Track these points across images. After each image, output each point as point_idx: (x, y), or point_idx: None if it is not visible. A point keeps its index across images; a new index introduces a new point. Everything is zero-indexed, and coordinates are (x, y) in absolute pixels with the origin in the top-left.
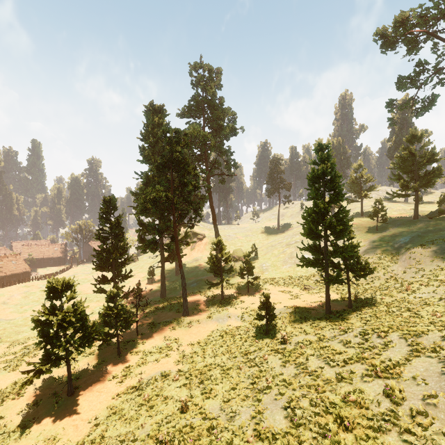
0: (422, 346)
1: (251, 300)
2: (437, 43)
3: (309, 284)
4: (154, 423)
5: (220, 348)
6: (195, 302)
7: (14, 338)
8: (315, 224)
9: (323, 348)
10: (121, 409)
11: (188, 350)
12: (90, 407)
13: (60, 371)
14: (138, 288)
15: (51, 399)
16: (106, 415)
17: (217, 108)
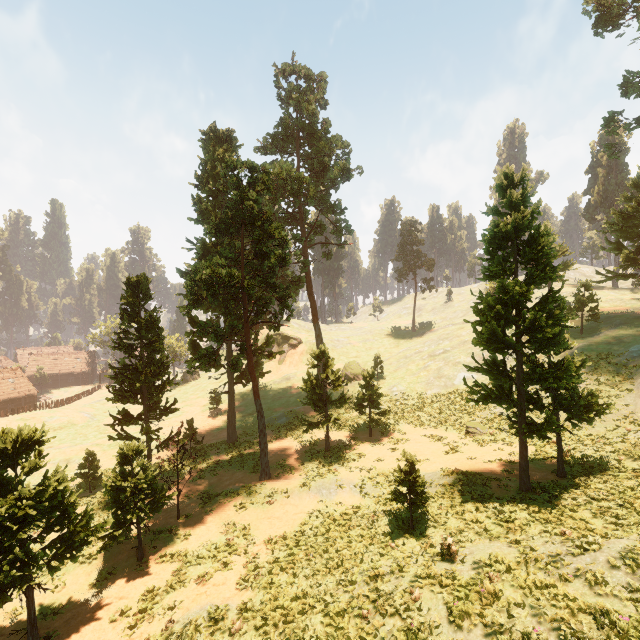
0: None
1: (376, 452)
2: None
3: (474, 425)
4: None
5: (322, 556)
6: (282, 454)
7: None
8: (501, 325)
9: (542, 587)
10: None
11: (265, 555)
12: None
13: None
14: (189, 428)
15: None
16: None
17: (320, 138)
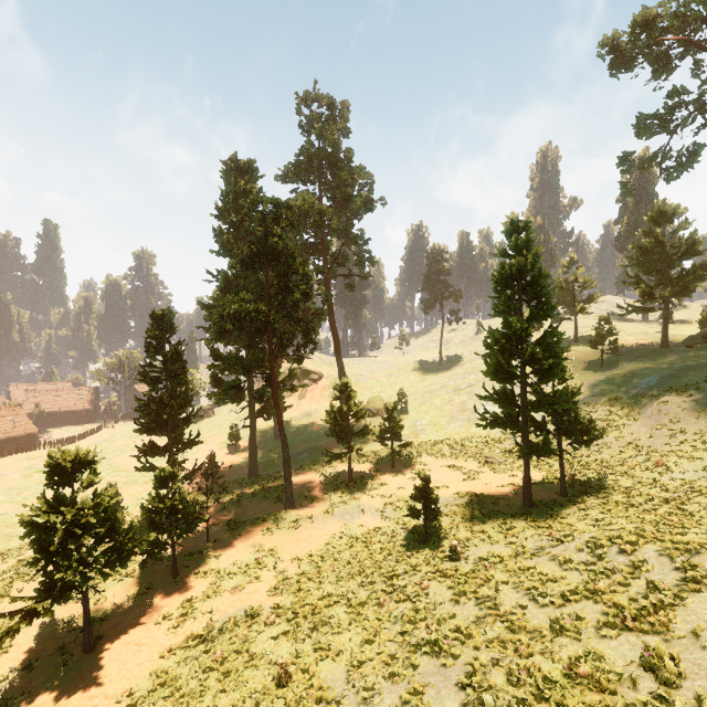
0: (703, 572)
1: (398, 481)
2: (700, 61)
3: (492, 455)
4: (229, 705)
5: (346, 566)
6: (306, 486)
7: (3, 546)
8: (506, 357)
9: (524, 569)
10: (174, 676)
11: (293, 569)
12: (122, 672)
13: (74, 607)
14: (211, 462)
15: (55, 658)
16: (149, 688)
17: (343, 167)
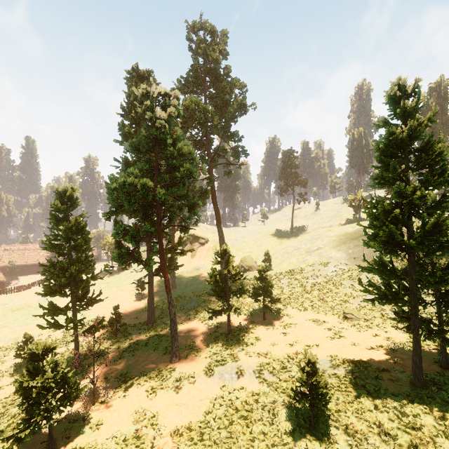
0: None
1: (270, 336)
2: None
3: (350, 311)
4: None
5: None
6: (191, 336)
7: None
8: (398, 228)
9: None
10: None
11: None
12: None
13: None
14: (115, 313)
15: None
16: None
17: (222, 81)
